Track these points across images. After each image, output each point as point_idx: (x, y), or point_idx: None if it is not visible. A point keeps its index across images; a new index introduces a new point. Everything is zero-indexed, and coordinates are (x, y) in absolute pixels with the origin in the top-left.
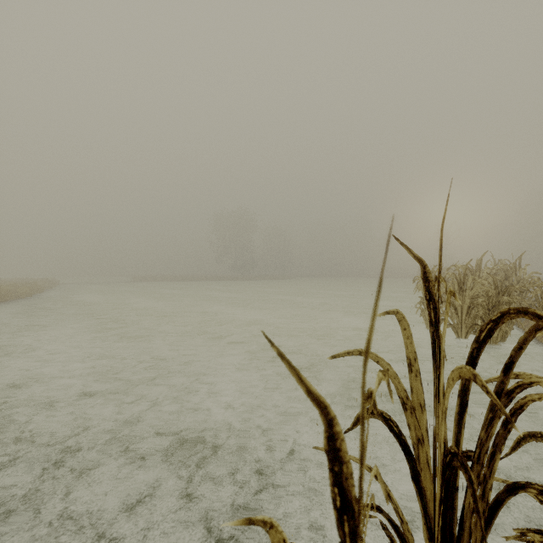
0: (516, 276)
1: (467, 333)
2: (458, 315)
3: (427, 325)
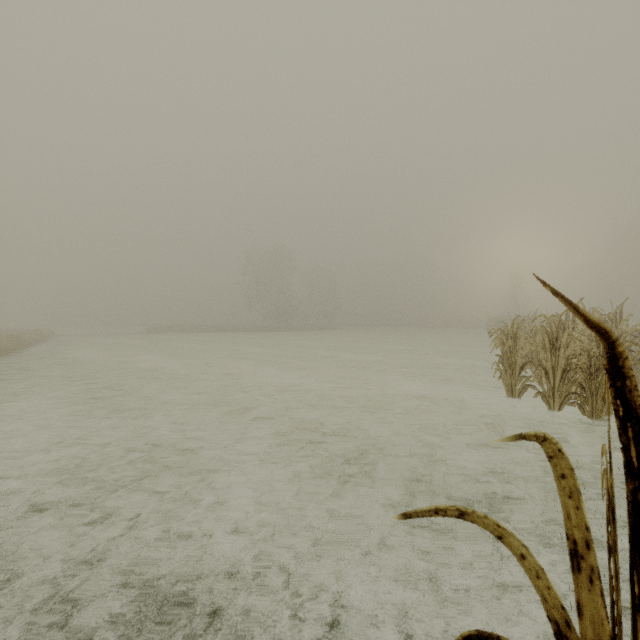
0: (616, 328)
1: (562, 404)
2: (550, 380)
3: (508, 392)
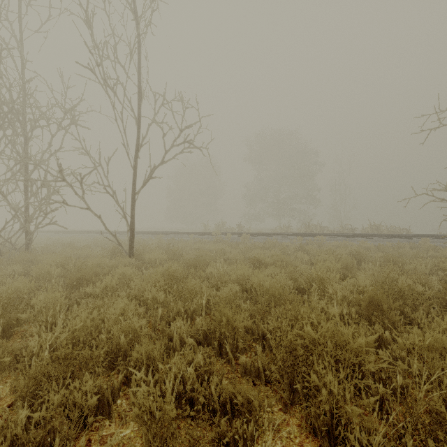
0: None
1: None
2: None
3: None
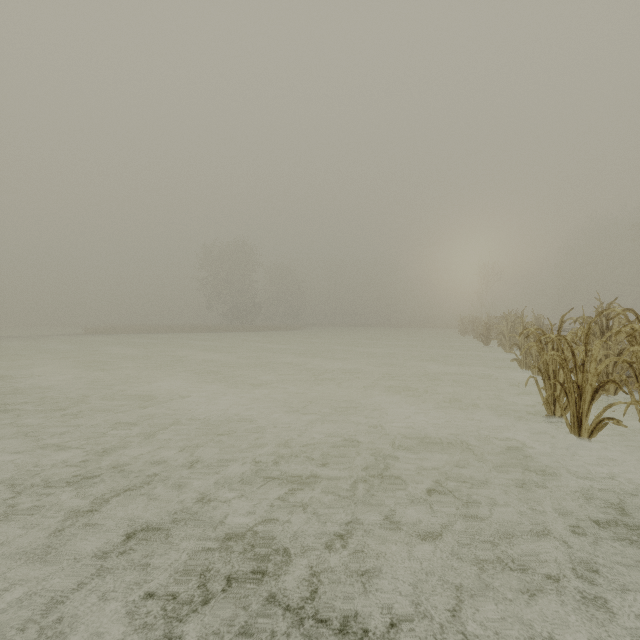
0: None
1: None
2: None
3: (570, 426)
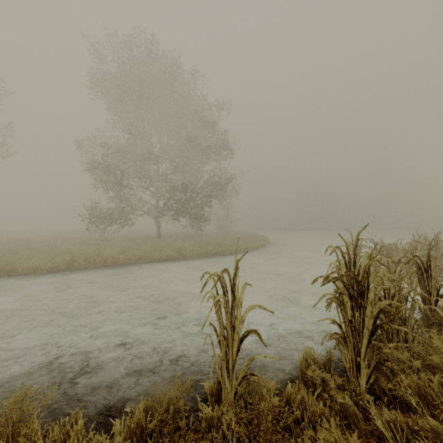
0: None
1: None
2: None
3: None
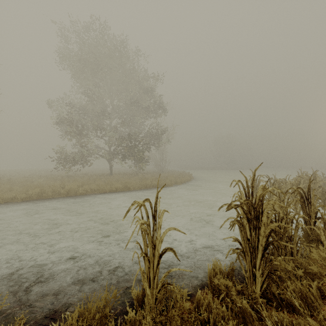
0: None
1: None
2: None
3: None
